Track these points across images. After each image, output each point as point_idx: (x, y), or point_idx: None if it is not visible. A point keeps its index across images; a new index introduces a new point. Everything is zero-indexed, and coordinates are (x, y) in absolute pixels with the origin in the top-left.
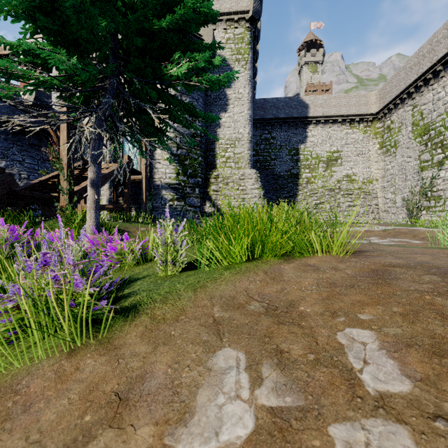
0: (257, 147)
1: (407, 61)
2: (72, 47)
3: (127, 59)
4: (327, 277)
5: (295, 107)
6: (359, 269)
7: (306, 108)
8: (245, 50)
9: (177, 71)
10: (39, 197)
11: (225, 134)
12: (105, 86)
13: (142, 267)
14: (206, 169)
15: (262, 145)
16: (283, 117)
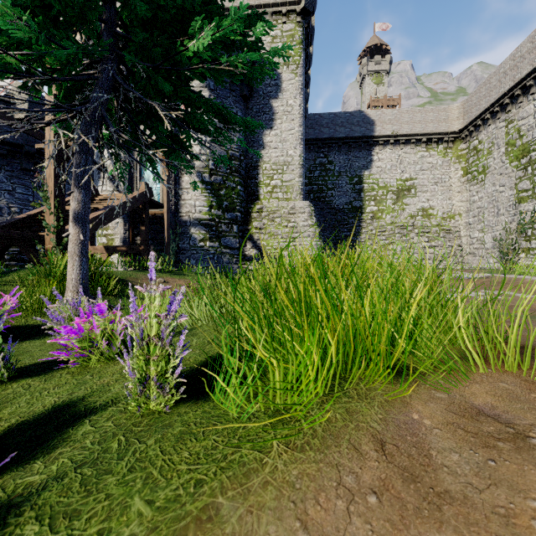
0: (311, 174)
1: (500, 65)
2: (40, 11)
3: (129, 36)
4: None
5: (358, 124)
6: None
7: (371, 125)
8: (296, 50)
9: (198, 46)
10: (18, 236)
11: (270, 157)
12: (95, 75)
13: (121, 367)
14: (247, 200)
15: (316, 172)
16: (343, 136)
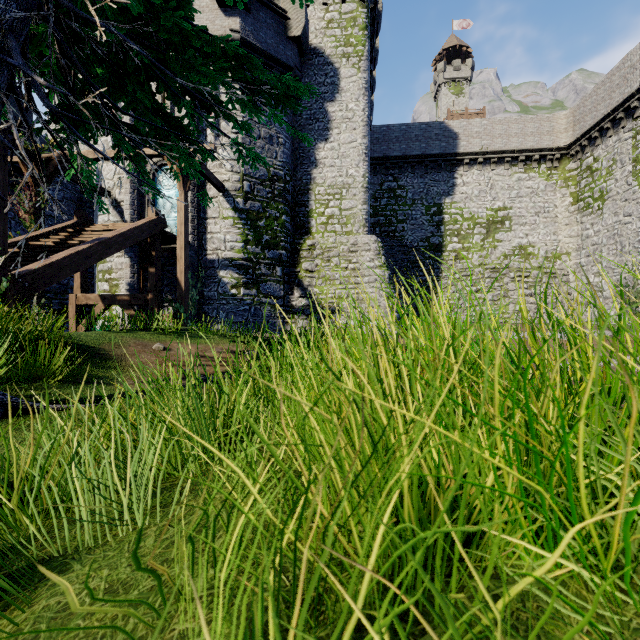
0: (376, 202)
1: (626, 57)
2: None
3: None
4: None
5: (437, 138)
6: None
7: (454, 139)
8: (358, 38)
9: None
10: None
11: (324, 178)
12: None
13: None
14: (295, 235)
15: (383, 200)
16: (418, 154)
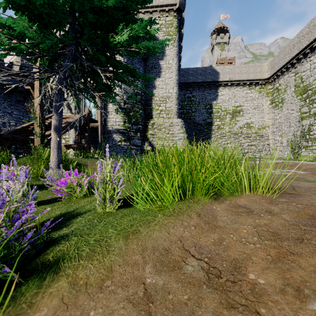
0: (182, 103)
1: (291, 41)
2: (37, 20)
3: (83, 31)
4: (265, 224)
5: (209, 74)
6: (296, 213)
7: (217, 74)
8: (173, 32)
9: (120, 39)
10: (19, 139)
11: (159, 93)
12: (65, 52)
13: (87, 200)
14: (145, 118)
15: (185, 102)
16: (201, 81)
